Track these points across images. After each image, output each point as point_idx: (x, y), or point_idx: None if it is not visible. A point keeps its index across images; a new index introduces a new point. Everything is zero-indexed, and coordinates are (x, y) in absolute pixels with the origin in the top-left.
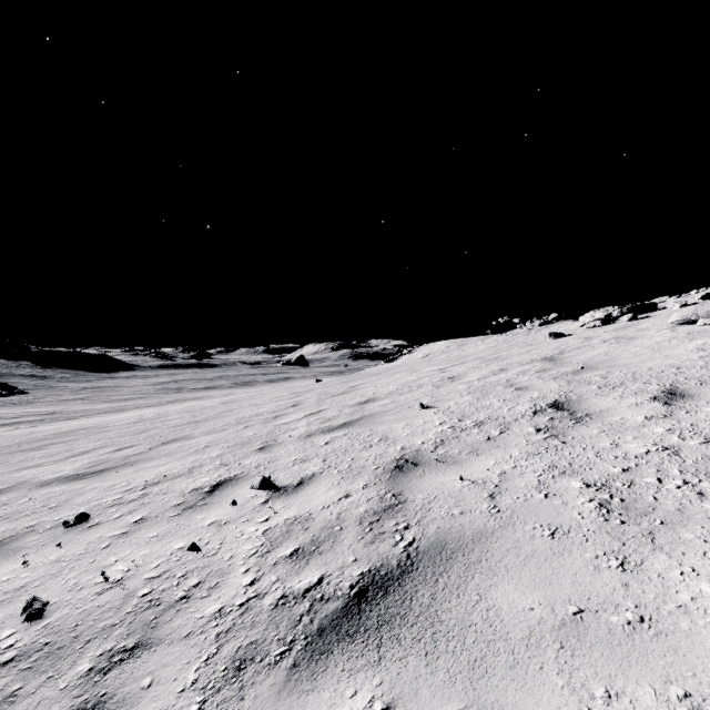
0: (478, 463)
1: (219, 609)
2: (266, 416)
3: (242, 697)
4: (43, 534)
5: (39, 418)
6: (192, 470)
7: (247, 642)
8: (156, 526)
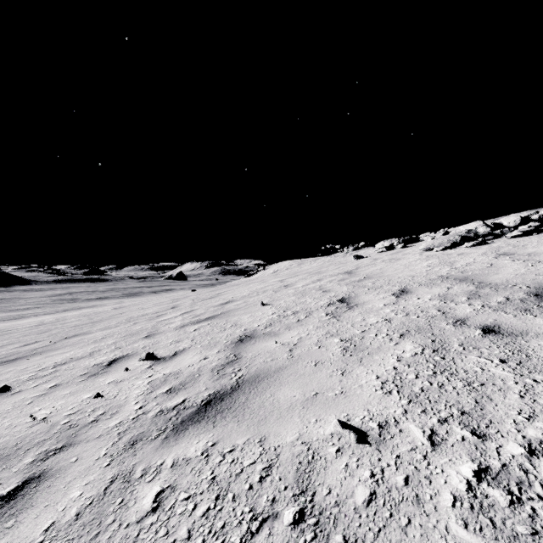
0: (288, 334)
1: (119, 422)
2: (151, 316)
3: (135, 454)
4: None
5: None
6: (93, 353)
7: (138, 433)
8: (68, 388)
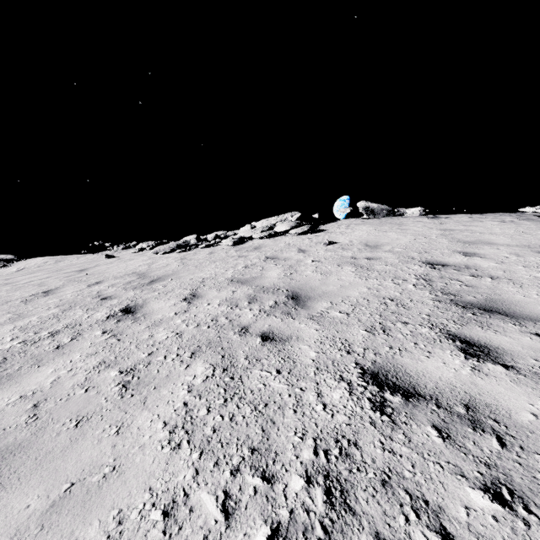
0: None
1: None
2: None
3: None
4: None
5: None
6: None
7: None
8: None
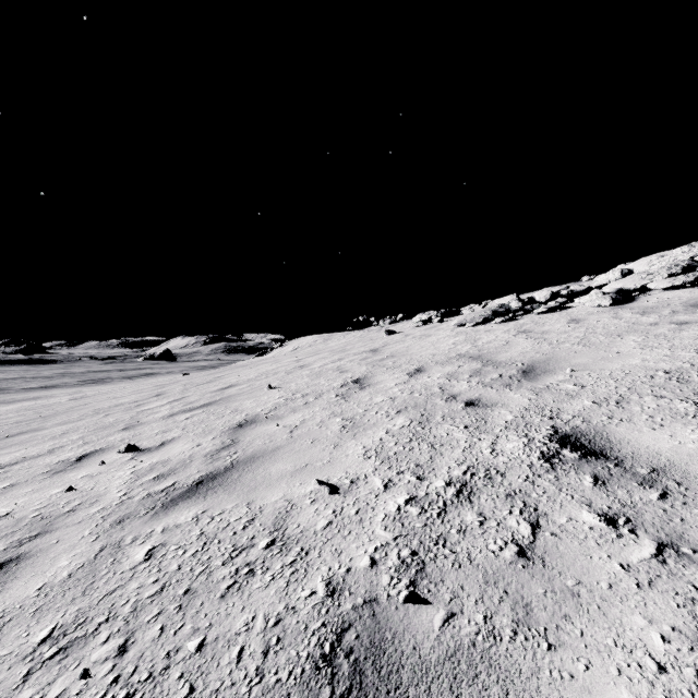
0: (292, 417)
1: (101, 509)
2: (128, 405)
3: (123, 529)
4: None
5: None
6: (53, 451)
7: (124, 514)
8: (29, 486)
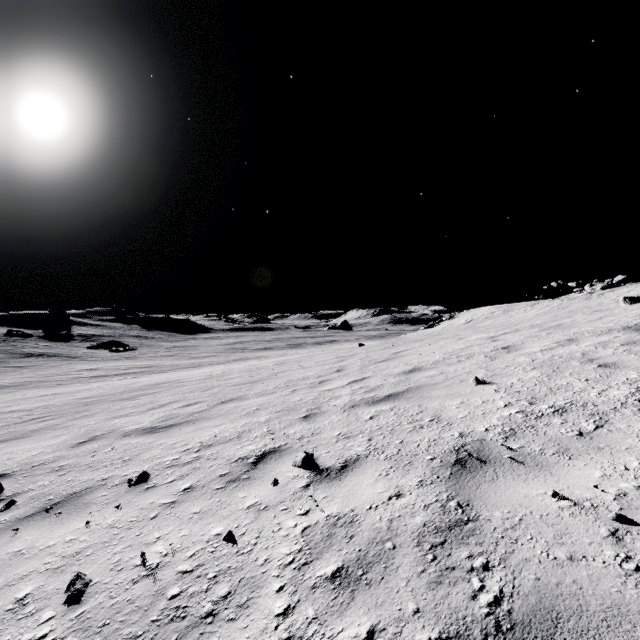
0: (575, 471)
1: None
2: (312, 381)
3: None
4: (111, 490)
5: (141, 370)
6: (241, 435)
7: None
8: (201, 499)
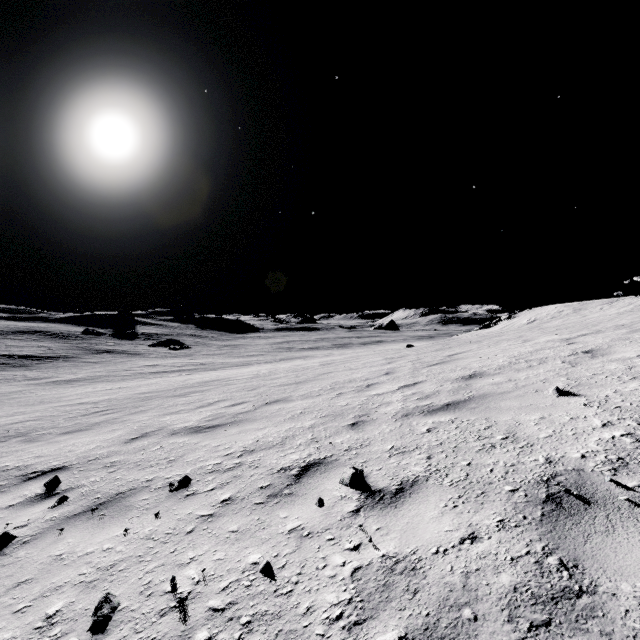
0: None
1: None
2: (359, 383)
3: None
4: (153, 493)
5: (195, 368)
6: (284, 442)
7: None
8: (239, 515)
